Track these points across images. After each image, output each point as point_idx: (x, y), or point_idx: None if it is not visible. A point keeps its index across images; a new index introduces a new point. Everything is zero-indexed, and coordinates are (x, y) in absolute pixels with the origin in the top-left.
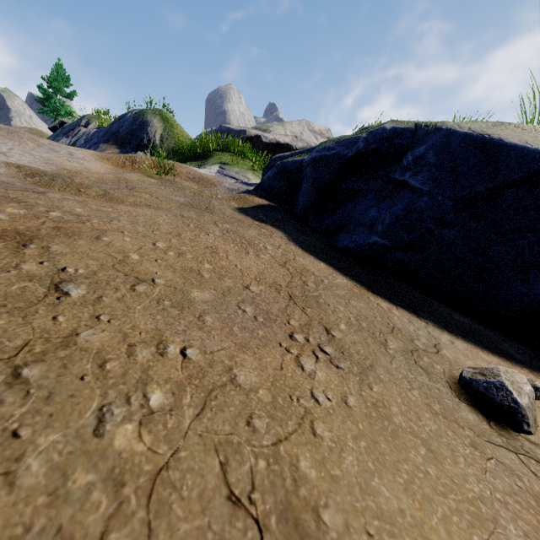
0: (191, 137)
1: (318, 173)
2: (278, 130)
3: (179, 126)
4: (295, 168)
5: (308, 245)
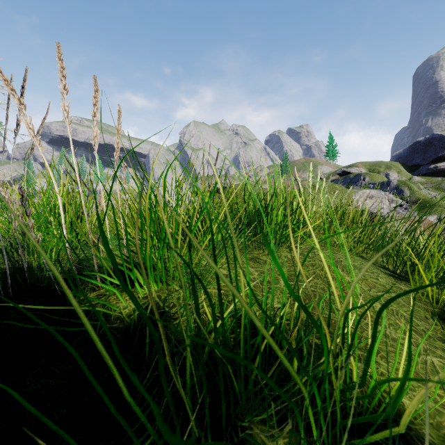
0: (421, 193)
1: None
2: None
3: (416, 189)
4: None
5: None
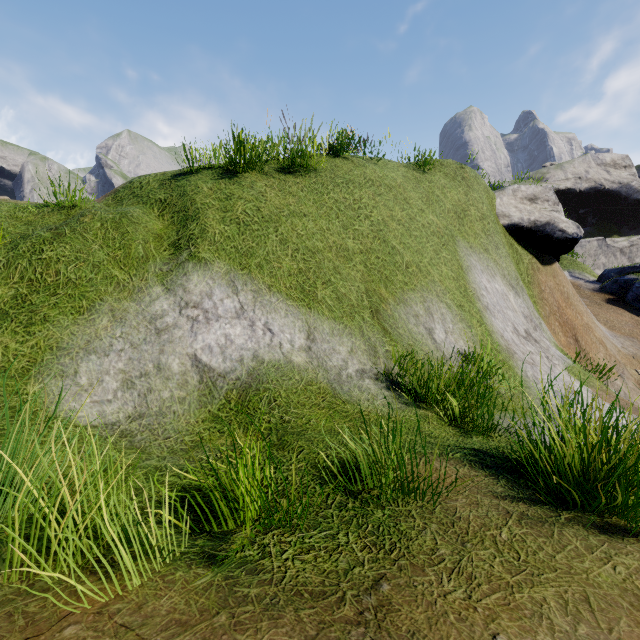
0: None
1: (638, 290)
2: (556, 176)
3: None
4: (623, 281)
5: (636, 314)
